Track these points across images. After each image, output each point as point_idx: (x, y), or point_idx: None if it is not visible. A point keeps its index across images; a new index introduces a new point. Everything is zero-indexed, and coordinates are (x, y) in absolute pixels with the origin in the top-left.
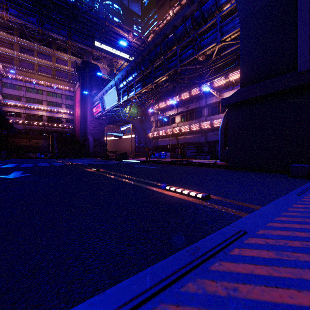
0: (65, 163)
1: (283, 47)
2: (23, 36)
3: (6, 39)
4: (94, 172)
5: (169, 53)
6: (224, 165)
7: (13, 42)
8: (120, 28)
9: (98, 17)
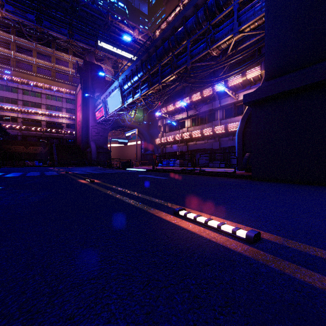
0: (59, 172)
1: (323, 27)
2: (21, 34)
3: (1, 38)
4: (86, 184)
5: (179, 48)
6: (246, 175)
7: (10, 41)
8: (125, 24)
9: (100, 11)
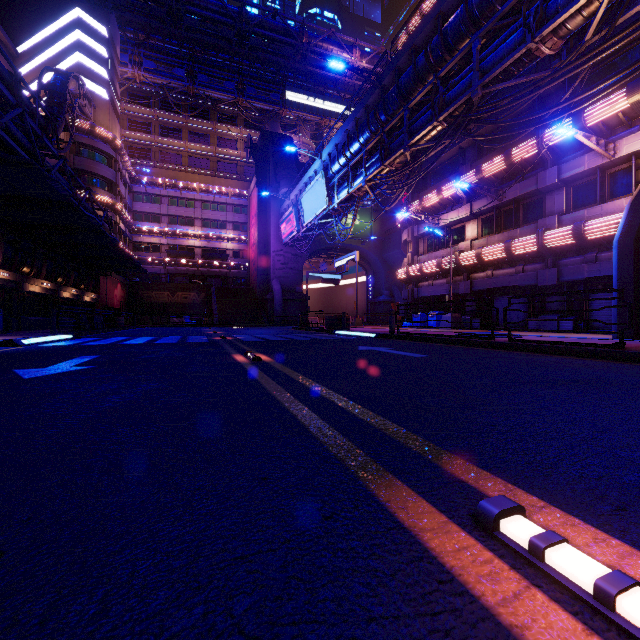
0: (212, 337)
1: None
2: (166, 106)
3: (139, 117)
4: (240, 367)
5: (451, 61)
6: None
7: (151, 121)
8: (334, 42)
9: (286, 29)
